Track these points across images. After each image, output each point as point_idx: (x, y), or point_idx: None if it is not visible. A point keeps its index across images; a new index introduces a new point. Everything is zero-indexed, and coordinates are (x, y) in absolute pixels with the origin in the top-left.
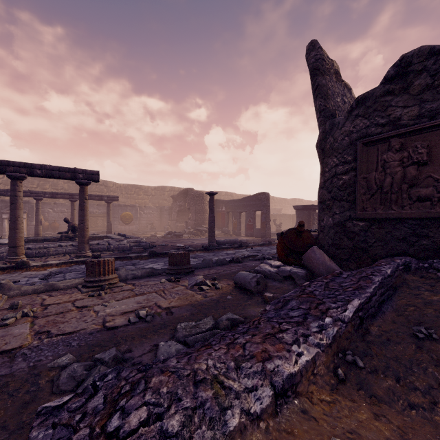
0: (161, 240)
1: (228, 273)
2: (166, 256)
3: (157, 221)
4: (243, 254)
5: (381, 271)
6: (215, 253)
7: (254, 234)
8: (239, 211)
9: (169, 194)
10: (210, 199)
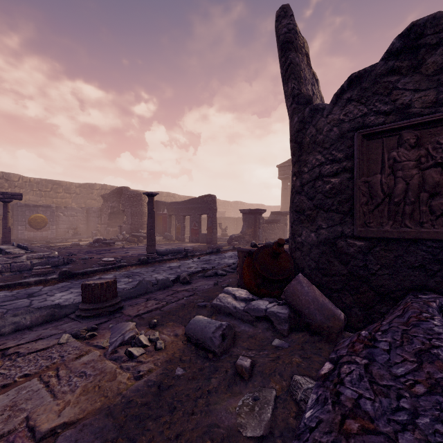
0: (84, 251)
1: (174, 309)
2: (86, 276)
3: (82, 225)
4: (189, 266)
5: (441, 337)
6: (155, 267)
7: (199, 240)
8: (183, 214)
9: (99, 192)
10: (148, 200)
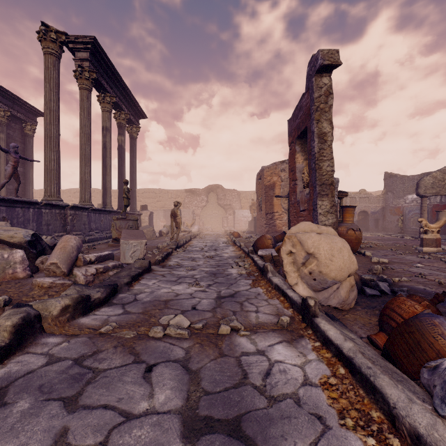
0: None
1: None
2: None
3: None
4: None
5: None
6: None
7: None
8: None
9: None
10: None
